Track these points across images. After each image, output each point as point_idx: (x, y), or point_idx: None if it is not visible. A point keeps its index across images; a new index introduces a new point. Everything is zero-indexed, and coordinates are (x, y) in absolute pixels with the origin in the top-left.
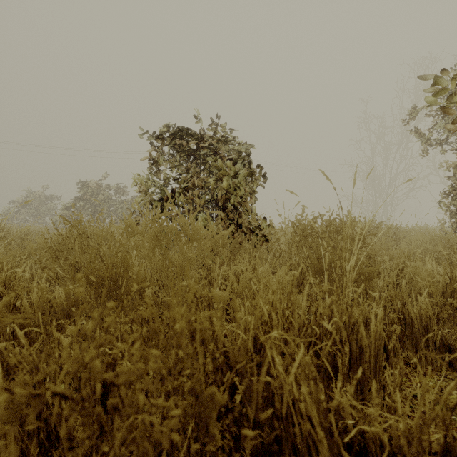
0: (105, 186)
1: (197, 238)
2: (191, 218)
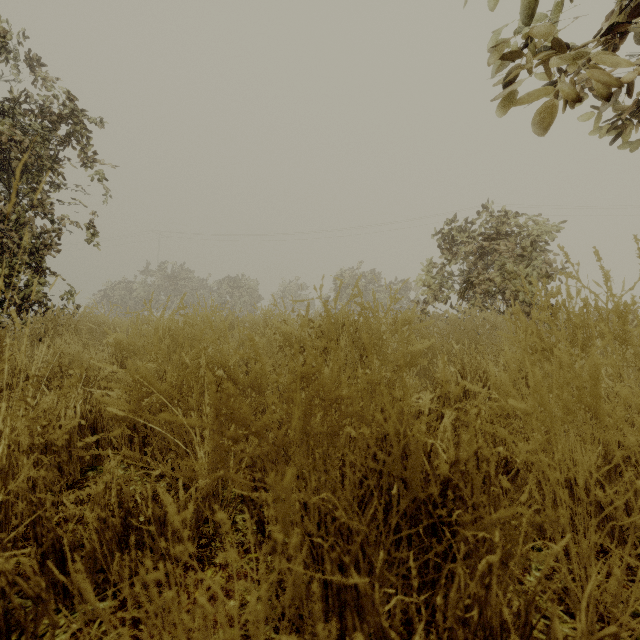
0: (359, 274)
1: (499, 325)
2: (493, 313)
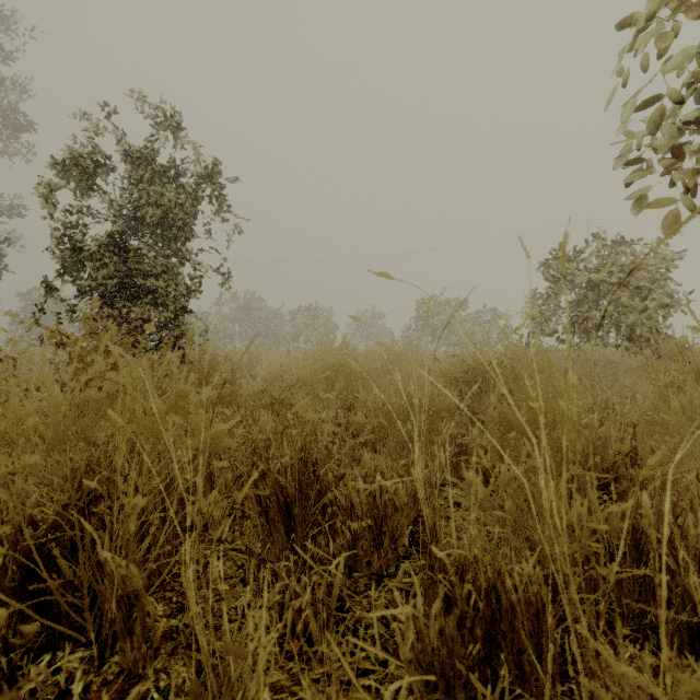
0: (444, 302)
1: (617, 361)
2: (609, 349)
